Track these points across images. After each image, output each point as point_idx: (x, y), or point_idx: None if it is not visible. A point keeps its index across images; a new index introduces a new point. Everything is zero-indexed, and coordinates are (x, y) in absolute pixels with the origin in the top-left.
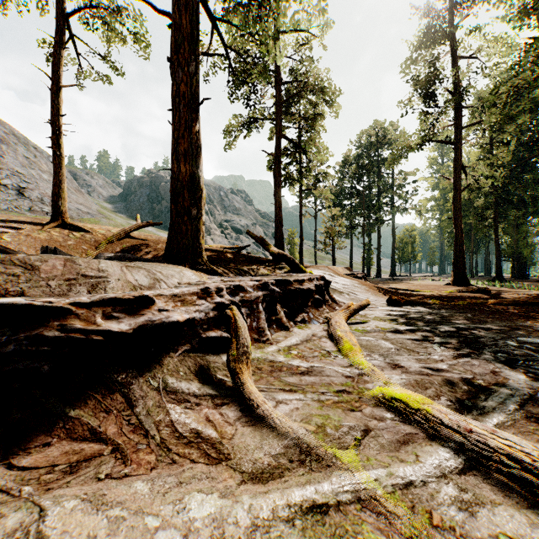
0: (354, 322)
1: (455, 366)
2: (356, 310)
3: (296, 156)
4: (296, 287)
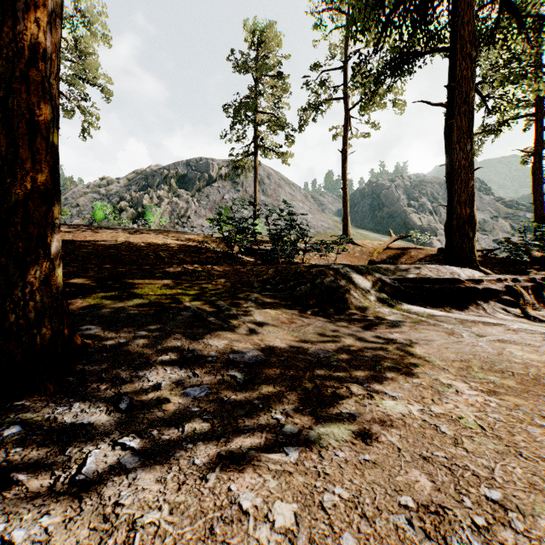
0: None
1: None
2: None
3: None
4: None
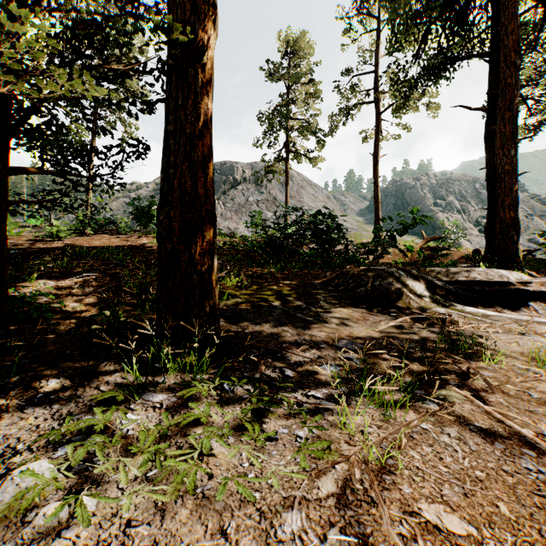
0: None
1: None
2: None
3: None
4: None
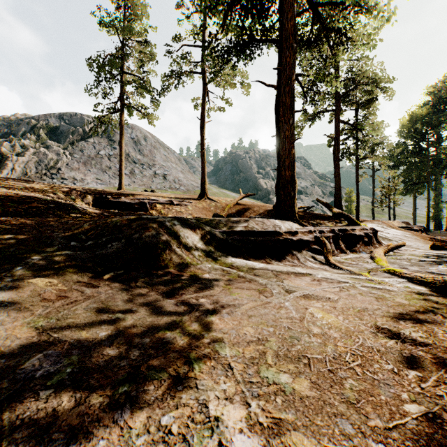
0: (392, 255)
1: (441, 271)
2: (394, 248)
3: (352, 133)
4: (351, 233)
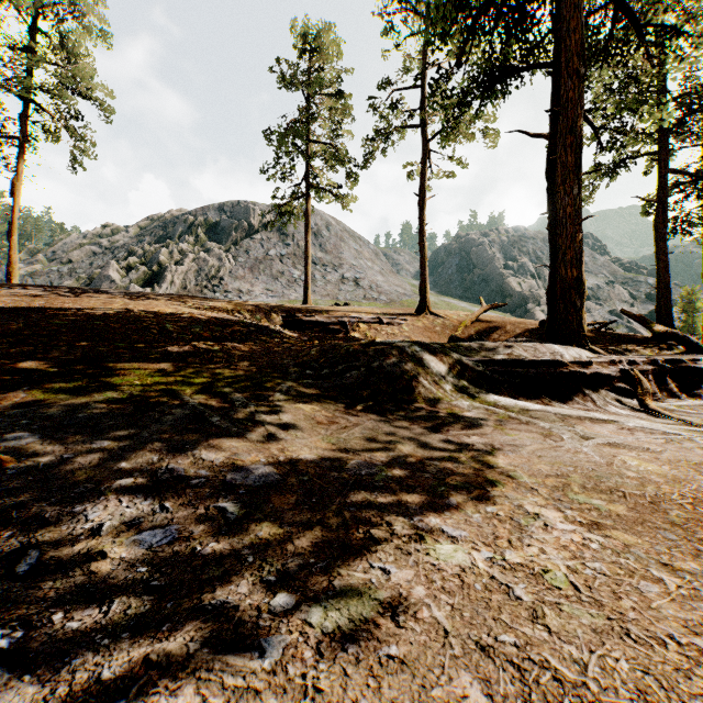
0: None
1: None
2: None
3: (694, 188)
4: (689, 365)
